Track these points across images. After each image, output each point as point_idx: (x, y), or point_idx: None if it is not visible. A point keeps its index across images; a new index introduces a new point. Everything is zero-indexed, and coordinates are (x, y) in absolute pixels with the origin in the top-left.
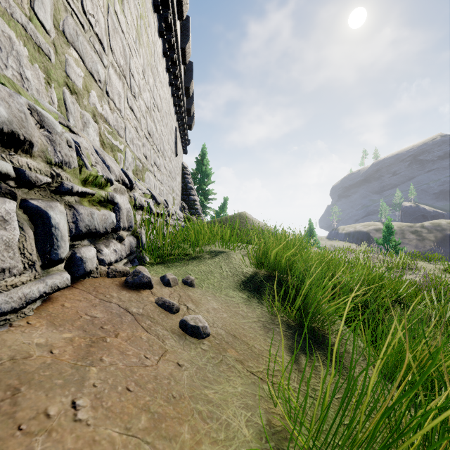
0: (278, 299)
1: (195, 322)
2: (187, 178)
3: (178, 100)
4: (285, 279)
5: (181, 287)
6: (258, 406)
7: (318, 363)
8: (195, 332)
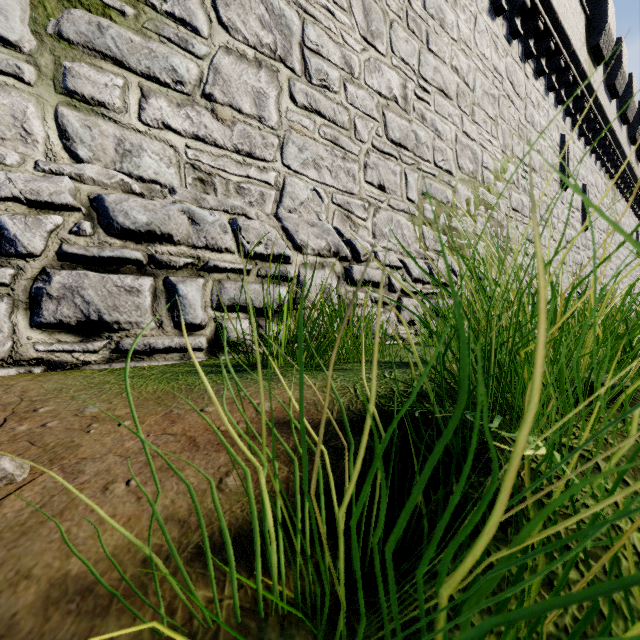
0: None
1: None
2: None
3: None
4: None
5: None
6: None
7: None
8: None
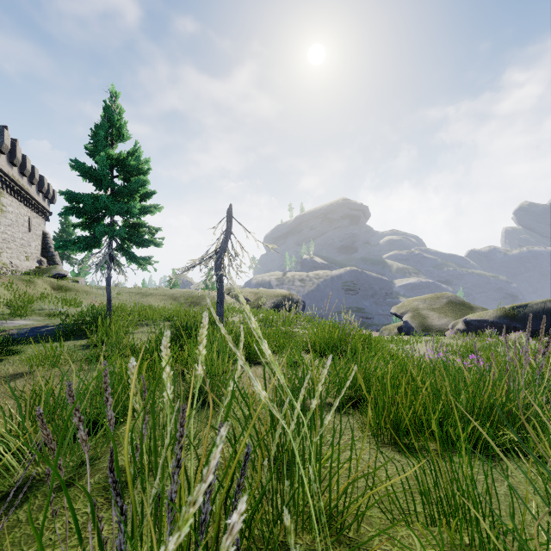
0: (25, 281)
1: (2, 278)
2: (47, 240)
3: (31, 202)
4: (32, 279)
5: (3, 277)
6: (6, 281)
7: (21, 284)
8: (2, 279)
